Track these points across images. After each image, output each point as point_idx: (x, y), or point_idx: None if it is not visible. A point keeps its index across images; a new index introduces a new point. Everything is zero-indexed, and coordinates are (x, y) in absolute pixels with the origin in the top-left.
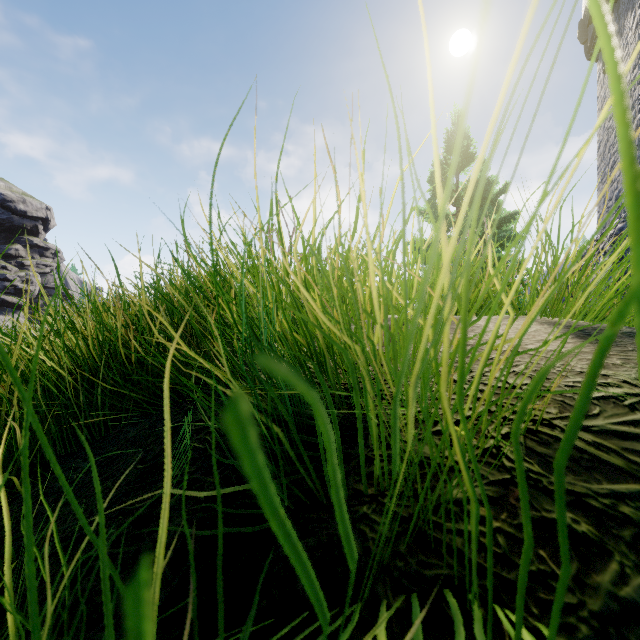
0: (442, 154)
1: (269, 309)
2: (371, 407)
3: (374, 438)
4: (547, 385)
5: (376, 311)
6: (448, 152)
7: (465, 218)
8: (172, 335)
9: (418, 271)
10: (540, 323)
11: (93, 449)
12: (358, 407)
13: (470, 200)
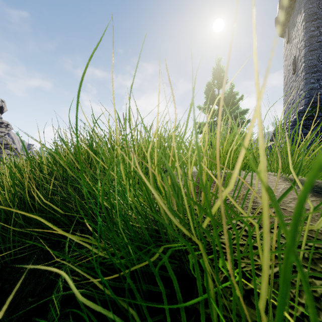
0: (211, 79)
1: (124, 186)
2: (211, 293)
3: (214, 319)
4: (321, 246)
5: (213, 210)
6: (214, 78)
7: (223, 112)
8: (63, 186)
9: (226, 160)
10: (282, 180)
11: (3, 273)
12: (201, 293)
13: (225, 103)
